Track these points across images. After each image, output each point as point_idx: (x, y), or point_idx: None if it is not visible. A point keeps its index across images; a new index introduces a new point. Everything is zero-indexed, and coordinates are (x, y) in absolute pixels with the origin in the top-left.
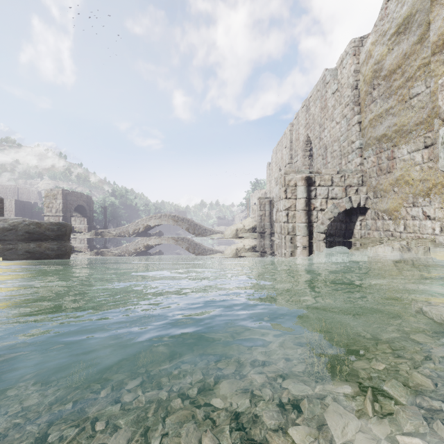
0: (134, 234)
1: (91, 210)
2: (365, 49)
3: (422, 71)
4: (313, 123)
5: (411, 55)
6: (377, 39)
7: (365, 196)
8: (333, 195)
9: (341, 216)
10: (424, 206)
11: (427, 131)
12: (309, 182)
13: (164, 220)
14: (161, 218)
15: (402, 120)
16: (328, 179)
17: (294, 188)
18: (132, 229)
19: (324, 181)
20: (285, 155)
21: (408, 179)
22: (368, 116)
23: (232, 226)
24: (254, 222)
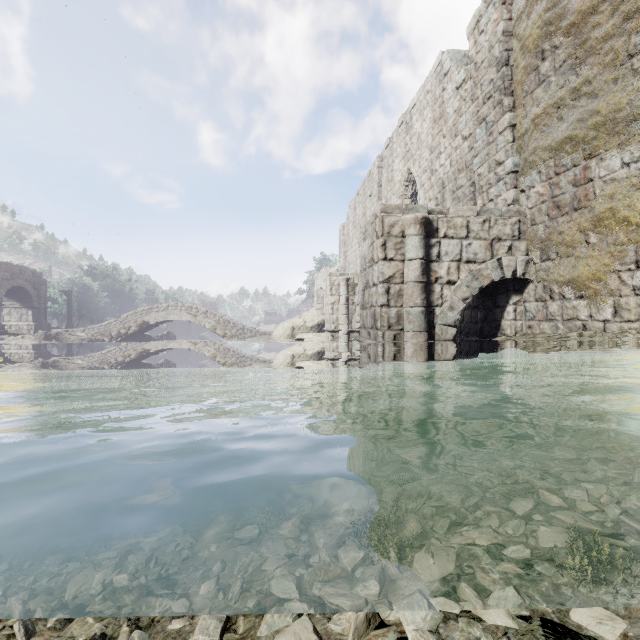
0: (119, 338)
1: (42, 296)
2: None
3: None
4: (418, 149)
5: None
6: None
7: (525, 258)
8: (470, 256)
9: (472, 299)
10: None
11: None
12: (427, 229)
13: (173, 314)
14: (169, 311)
15: (612, 100)
16: (461, 225)
17: (400, 240)
18: (116, 328)
19: (454, 228)
20: (369, 209)
21: (629, 214)
22: (530, 112)
23: (286, 322)
24: (321, 315)
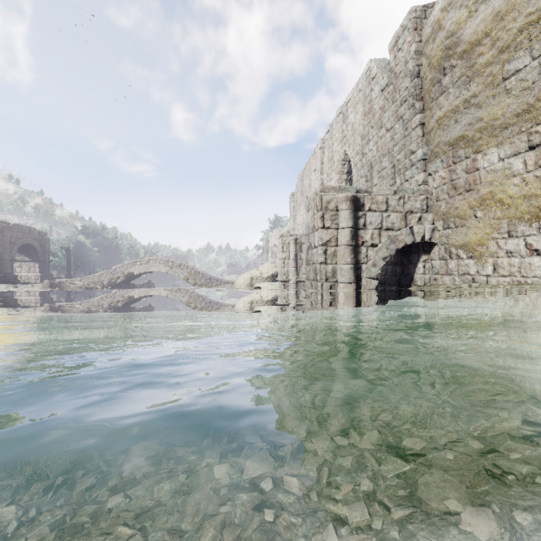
0: (110, 286)
1: (47, 252)
2: (431, 20)
3: (526, 36)
4: (352, 135)
5: (507, 13)
6: (451, 1)
7: (431, 227)
8: (388, 225)
9: (393, 257)
10: (528, 236)
11: (535, 122)
12: (355, 204)
13: (153, 267)
14: (150, 264)
15: (491, 111)
16: (382, 201)
17: (335, 213)
18: (106, 278)
19: (376, 204)
20: (314, 181)
21: (503, 197)
22: (435, 114)
23: (246, 273)
24: (275, 268)
